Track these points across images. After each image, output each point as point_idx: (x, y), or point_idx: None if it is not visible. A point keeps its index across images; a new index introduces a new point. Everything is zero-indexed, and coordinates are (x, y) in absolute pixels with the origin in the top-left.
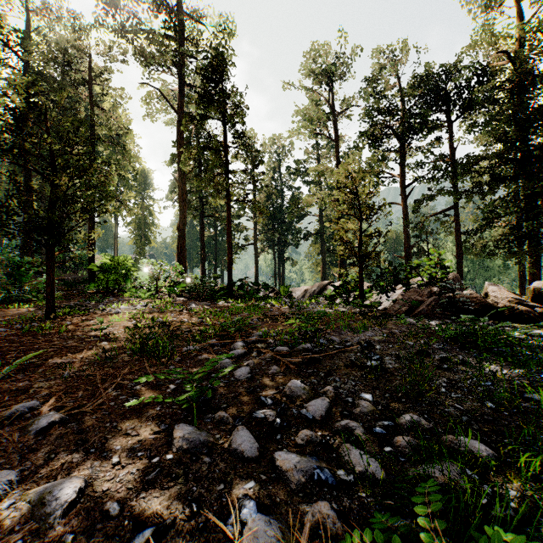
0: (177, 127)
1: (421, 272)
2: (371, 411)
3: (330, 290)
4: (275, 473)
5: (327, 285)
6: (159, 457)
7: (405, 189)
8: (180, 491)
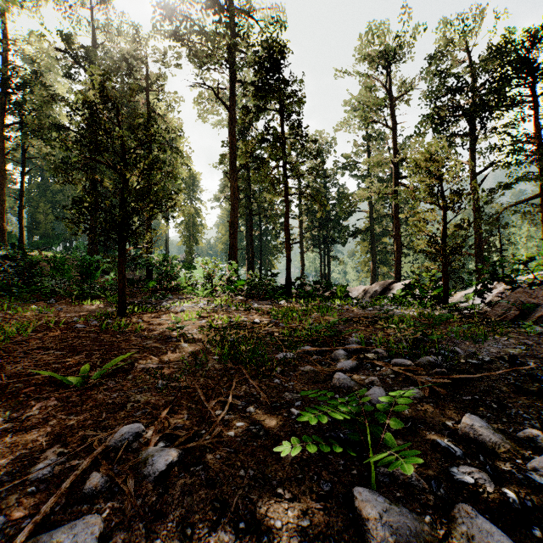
0: (229, 125)
1: (526, 269)
2: None
3: (400, 290)
4: None
5: (391, 285)
6: None
7: (475, 177)
8: None
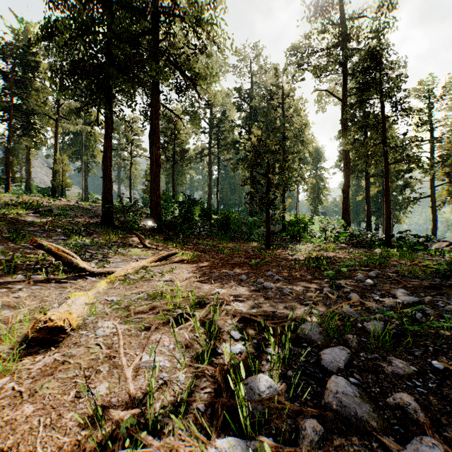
0: (342, 111)
1: None
2: (451, 310)
3: None
4: (365, 308)
5: None
6: (317, 293)
7: None
8: (323, 301)
